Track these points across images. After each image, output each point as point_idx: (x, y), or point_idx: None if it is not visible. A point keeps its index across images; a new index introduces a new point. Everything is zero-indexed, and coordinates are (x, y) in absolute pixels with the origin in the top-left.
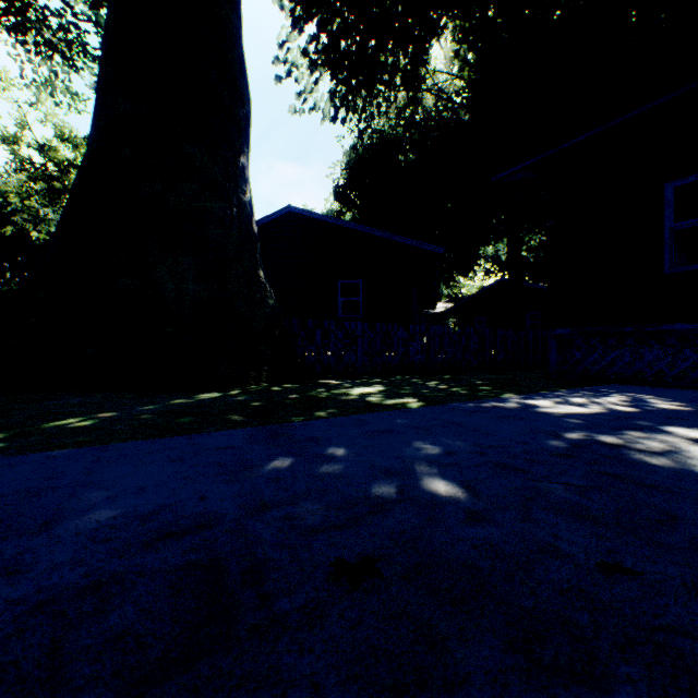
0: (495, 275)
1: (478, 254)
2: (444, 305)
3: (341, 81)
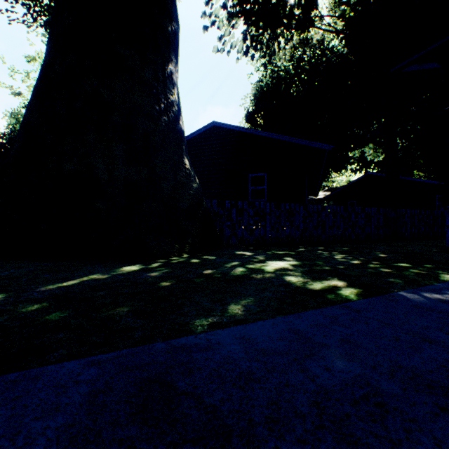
0: (360, 172)
1: (349, 156)
2: (323, 193)
3: (251, 24)
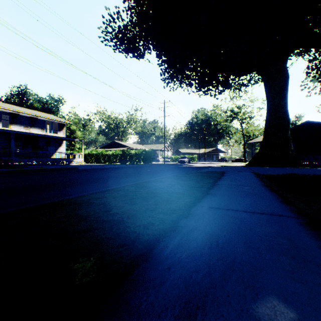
0: None
1: None
2: None
3: None
